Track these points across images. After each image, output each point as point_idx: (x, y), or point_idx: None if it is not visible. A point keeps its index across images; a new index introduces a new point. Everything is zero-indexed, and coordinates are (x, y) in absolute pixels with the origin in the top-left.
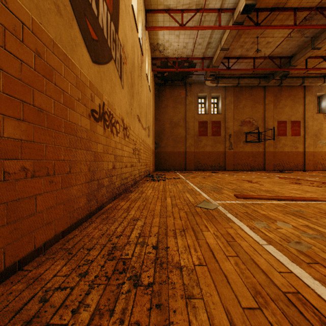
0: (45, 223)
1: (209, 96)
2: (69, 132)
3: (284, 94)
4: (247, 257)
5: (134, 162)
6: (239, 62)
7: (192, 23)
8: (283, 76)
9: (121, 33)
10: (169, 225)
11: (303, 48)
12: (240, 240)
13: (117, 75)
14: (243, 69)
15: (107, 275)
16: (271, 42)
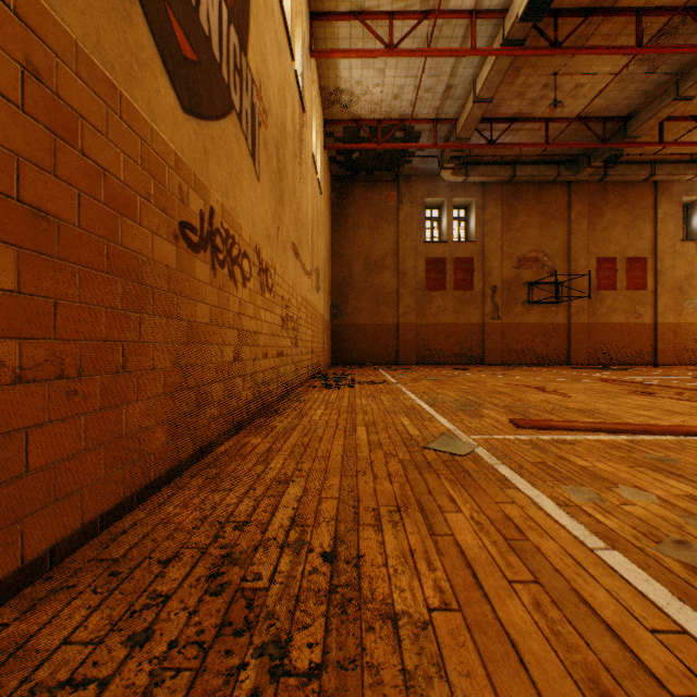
0: (53, 497)
1: (449, 204)
2: (122, 273)
3: (612, 200)
4: (563, 587)
5: (284, 347)
6: (514, 130)
7: (412, 43)
8: (610, 159)
9: (254, 55)
10: (363, 495)
11: (654, 97)
12: (537, 535)
13: (245, 148)
14: (524, 144)
15: (201, 642)
16: (585, 84)
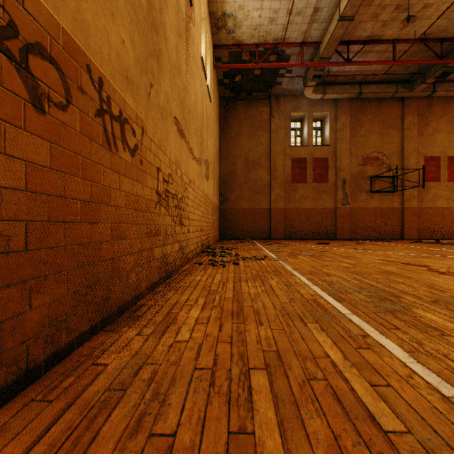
0: None
1: (309, 117)
2: None
3: (437, 112)
4: None
5: (162, 225)
6: (365, 52)
7: None
8: (442, 75)
9: None
10: None
11: None
12: None
13: None
14: (375, 62)
15: None
16: (432, 4)
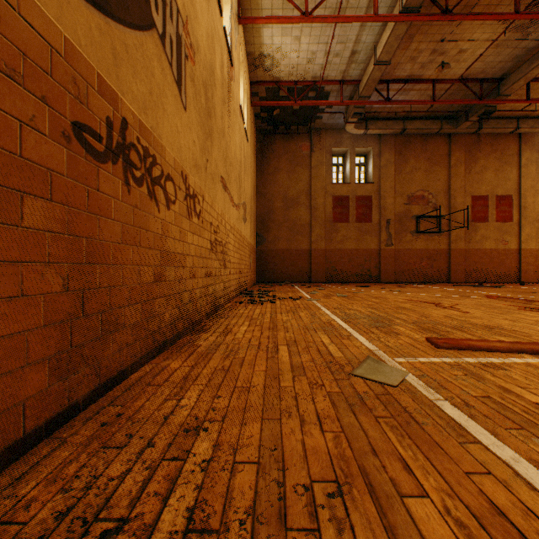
0: None
1: (352, 152)
2: None
3: (485, 149)
4: None
5: (213, 268)
6: (406, 90)
7: (324, 13)
8: (485, 114)
9: None
10: (289, 457)
11: (524, 61)
12: None
13: (168, 72)
14: (415, 101)
15: None
16: (467, 49)
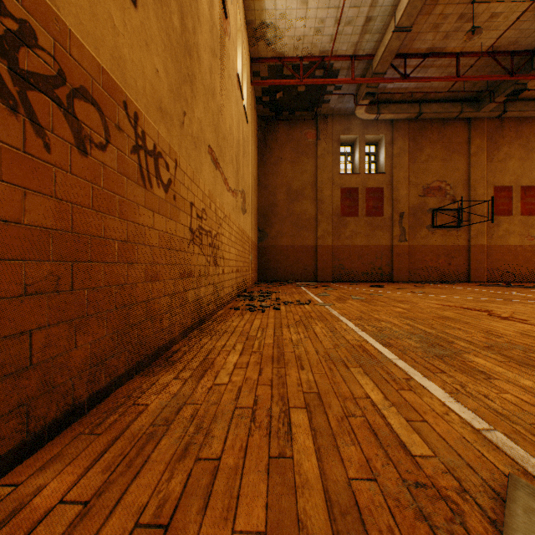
0: None
1: (361, 140)
2: None
3: (508, 135)
4: None
5: (195, 266)
6: (425, 67)
7: None
8: (514, 93)
9: None
10: None
11: None
12: None
13: None
14: (436, 78)
15: None
16: (501, 13)
